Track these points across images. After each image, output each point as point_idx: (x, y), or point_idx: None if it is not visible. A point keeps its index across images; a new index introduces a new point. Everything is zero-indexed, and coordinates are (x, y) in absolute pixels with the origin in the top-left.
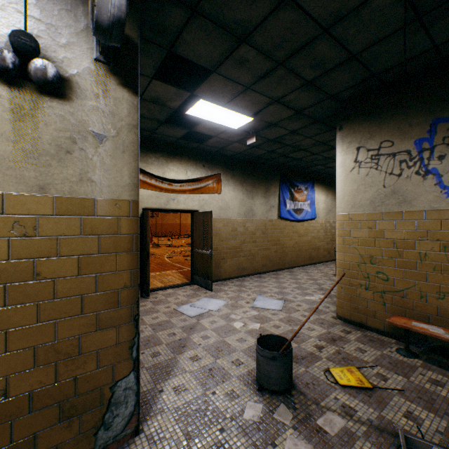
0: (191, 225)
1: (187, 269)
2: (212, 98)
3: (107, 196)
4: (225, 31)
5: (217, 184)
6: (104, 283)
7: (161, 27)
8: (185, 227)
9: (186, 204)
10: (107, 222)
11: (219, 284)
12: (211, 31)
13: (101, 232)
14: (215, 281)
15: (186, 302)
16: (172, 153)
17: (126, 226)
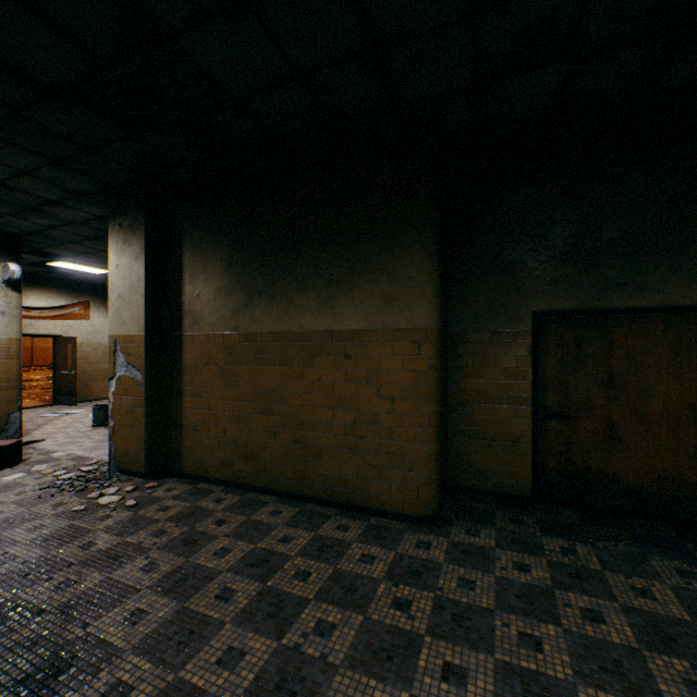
0: (55, 349)
1: (49, 398)
2: (72, 262)
3: (7, 337)
4: (75, 251)
5: (85, 310)
6: (6, 372)
7: (32, 246)
8: (44, 353)
9: (48, 329)
10: (7, 347)
11: (87, 403)
12: (65, 250)
13: (4, 352)
14: (83, 402)
15: (48, 413)
16: (31, 282)
17: (17, 349)
